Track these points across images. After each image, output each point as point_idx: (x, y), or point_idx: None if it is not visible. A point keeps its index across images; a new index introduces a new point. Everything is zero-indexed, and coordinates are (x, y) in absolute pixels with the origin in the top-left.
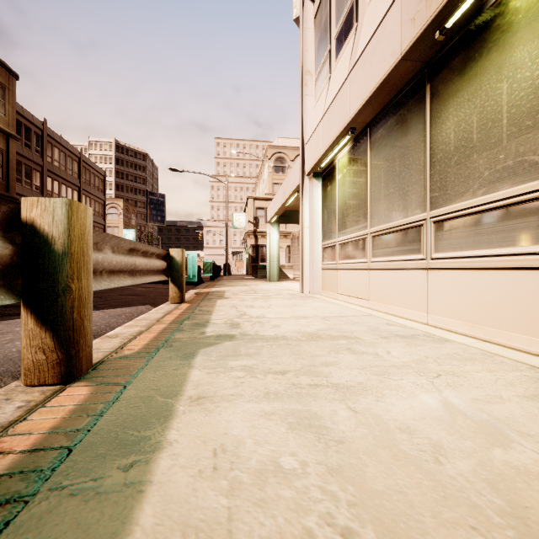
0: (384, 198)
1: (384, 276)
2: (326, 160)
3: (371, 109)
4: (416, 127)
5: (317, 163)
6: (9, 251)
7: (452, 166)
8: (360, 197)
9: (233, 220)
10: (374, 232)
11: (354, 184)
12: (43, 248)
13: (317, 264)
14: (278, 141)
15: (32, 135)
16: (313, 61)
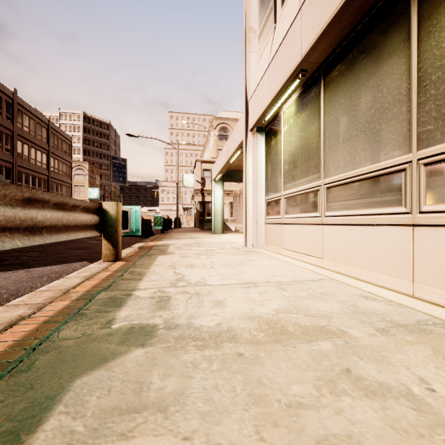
0: (343, 143)
1: (343, 233)
2: (271, 112)
3: (328, 42)
4: (393, 48)
5: (261, 116)
6: None
7: None
8: (311, 146)
9: (183, 180)
10: (329, 182)
11: (302, 133)
12: None
13: (260, 219)
14: (222, 113)
15: (3, 103)
16: (257, 18)
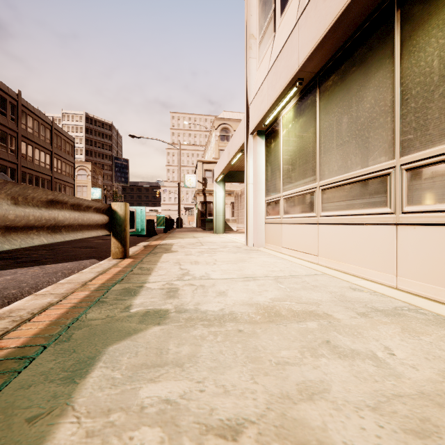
0: (337, 148)
1: (337, 231)
2: (270, 116)
3: (323, 54)
4: (380, 64)
5: (261, 121)
6: None
7: (436, 99)
8: (308, 150)
9: (185, 180)
10: (324, 184)
11: (300, 137)
12: None
13: (260, 218)
14: (223, 114)
15: (7, 104)
16: (257, 26)
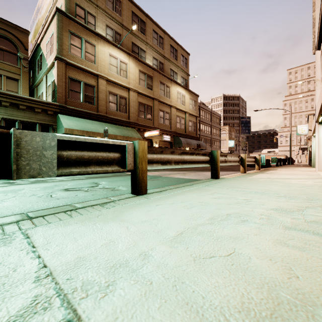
0: None
1: None
2: (319, 120)
3: None
4: None
5: (317, 120)
6: (239, 159)
7: None
8: None
9: (297, 130)
10: None
11: None
12: (242, 159)
13: (320, 159)
14: None
15: None
16: (320, 75)
